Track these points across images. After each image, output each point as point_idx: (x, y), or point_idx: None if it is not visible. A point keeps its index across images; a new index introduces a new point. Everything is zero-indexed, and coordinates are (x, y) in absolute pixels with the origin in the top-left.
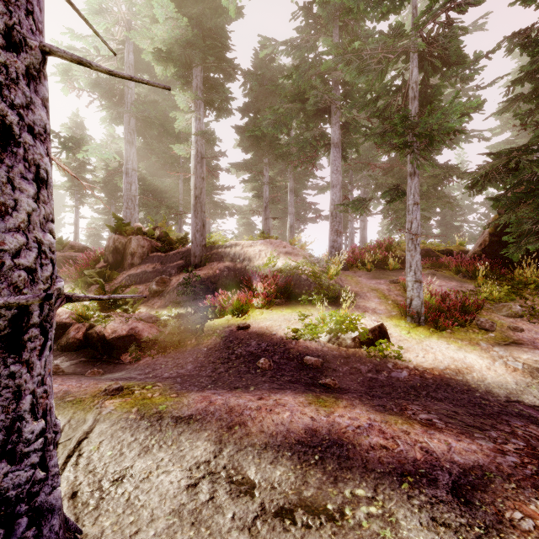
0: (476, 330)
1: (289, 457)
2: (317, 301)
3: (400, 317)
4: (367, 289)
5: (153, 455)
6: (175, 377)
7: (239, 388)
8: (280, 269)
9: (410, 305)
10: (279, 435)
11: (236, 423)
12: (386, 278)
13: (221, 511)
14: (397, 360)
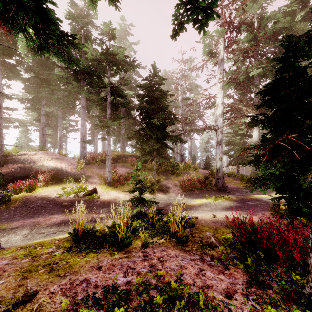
0: (127, 186)
1: (55, 226)
2: (71, 181)
3: (104, 184)
4: (95, 174)
5: (7, 236)
6: (1, 220)
7: (35, 217)
8: (53, 167)
9: (107, 180)
10: (52, 223)
11: (36, 224)
12: (104, 168)
13: (36, 237)
14: (98, 199)
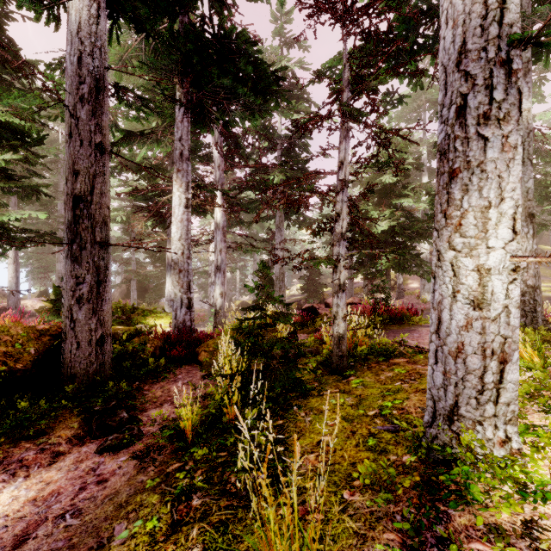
0: None
1: None
2: None
3: None
4: None
5: None
6: None
7: None
8: None
9: None
10: None
11: None
12: None
13: None
14: None
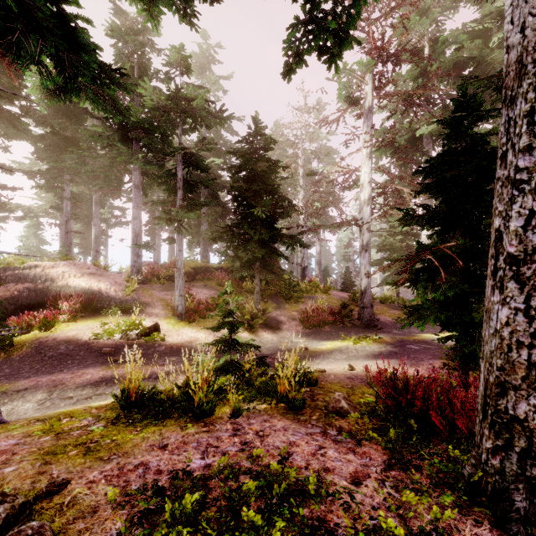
0: (211, 320)
1: (90, 387)
2: (115, 313)
3: (172, 317)
4: (157, 299)
5: (10, 404)
6: None
7: (56, 372)
8: (85, 289)
9: (177, 309)
10: (85, 382)
11: (59, 383)
12: (173, 290)
13: (59, 405)
14: (161, 342)
